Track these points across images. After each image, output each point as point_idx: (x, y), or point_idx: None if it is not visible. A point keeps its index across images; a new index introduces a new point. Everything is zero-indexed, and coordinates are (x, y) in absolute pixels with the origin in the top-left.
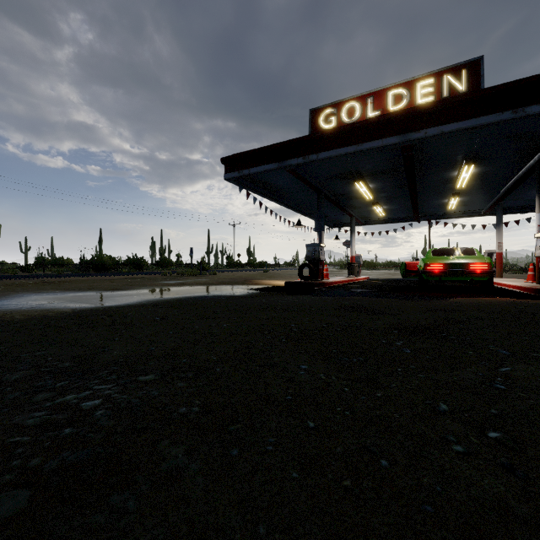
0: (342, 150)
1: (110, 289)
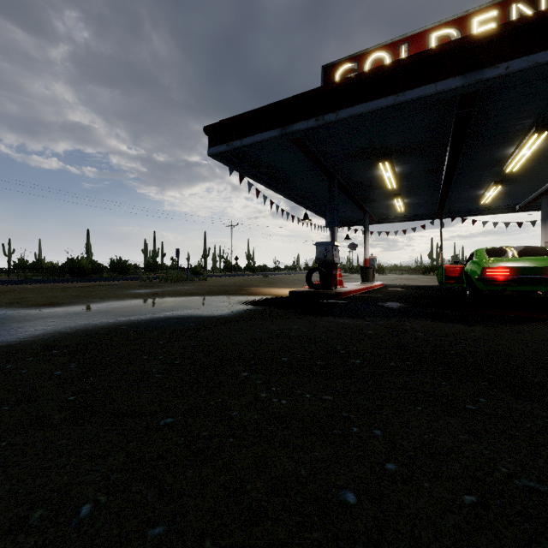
0: (373, 104)
1: (39, 304)
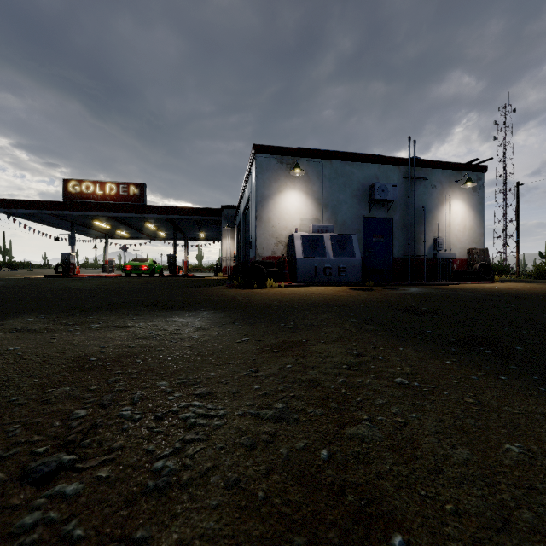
0: (76, 212)
1: None
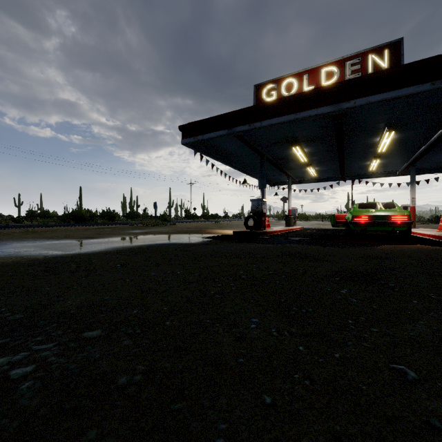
0: (282, 118)
1: (83, 238)
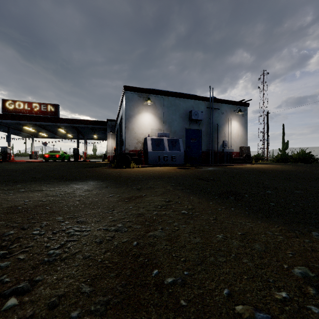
0: (11, 121)
1: None
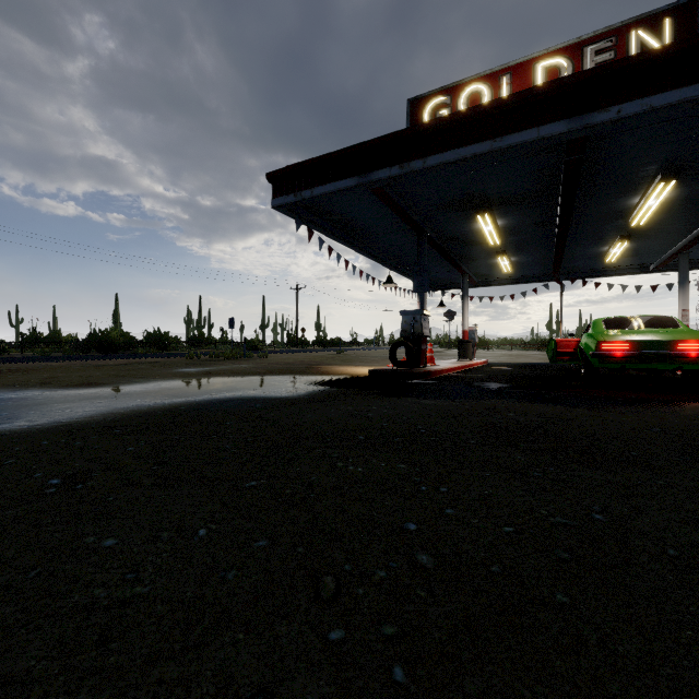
0: (466, 150)
1: (75, 385)
